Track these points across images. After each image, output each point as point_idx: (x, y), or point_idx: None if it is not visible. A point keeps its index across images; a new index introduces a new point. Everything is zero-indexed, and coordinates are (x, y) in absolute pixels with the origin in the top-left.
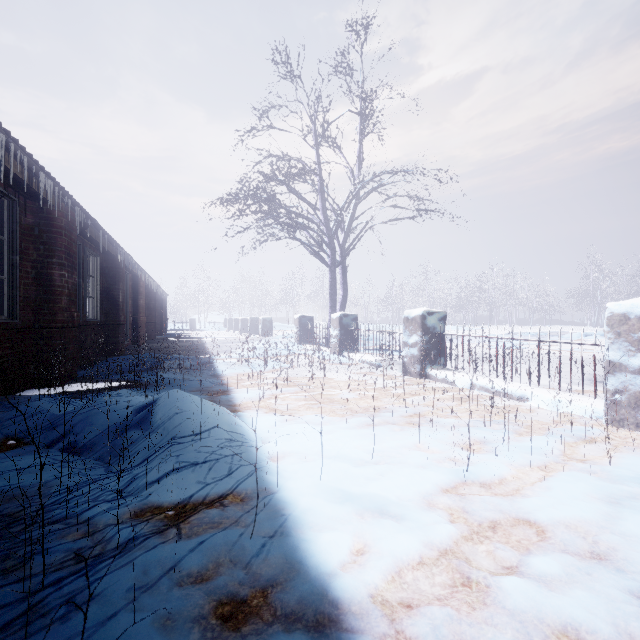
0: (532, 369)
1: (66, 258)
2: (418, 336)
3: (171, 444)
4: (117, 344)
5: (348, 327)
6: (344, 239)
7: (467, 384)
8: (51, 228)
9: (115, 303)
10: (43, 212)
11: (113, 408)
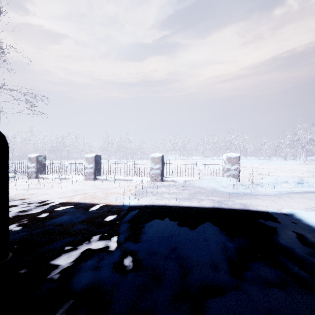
0: (77, 173)
1: None
2: (35, 164)
3: None
4: None
5: None
6: None
7: (54, 177)
8: None
9: None
10: None
11: None
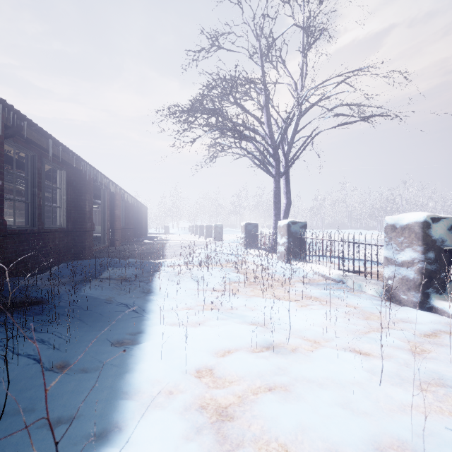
0: None
1: None
2: (416, 252)
3: None
4: (83, 248)
5: (296, 235)
6: (287, 151)
7: None
8: None
9: (81, 212)
10: None
11: None
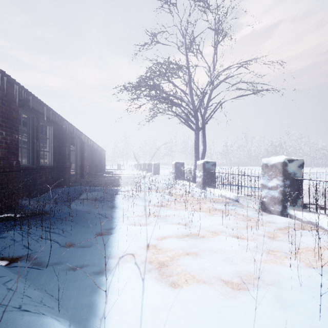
0: None
1: (3, 121)
2: (279, 180)
3: None
4: (64, 180)
5: (209, 170)
6: (204, 113)
7: None
8: None
9: (63, 155)
10: None
11: None
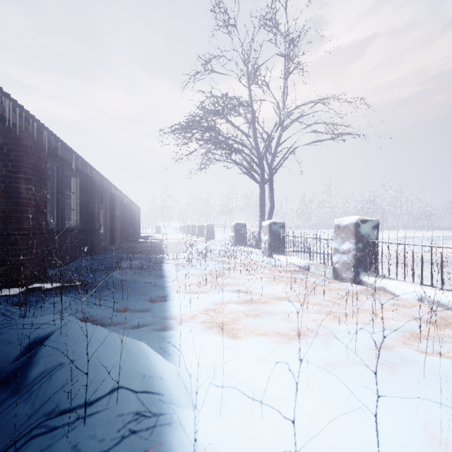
0: None
1: (33, 174)
2: (351, 243)
3: (32, 438)
4: (93, 246)
5: (276, 233)
6: (271, 161)
7: (413, 296)
8: (18, 147)
9: (91, 214)
10: (11, 133)
11: (9, 340)
